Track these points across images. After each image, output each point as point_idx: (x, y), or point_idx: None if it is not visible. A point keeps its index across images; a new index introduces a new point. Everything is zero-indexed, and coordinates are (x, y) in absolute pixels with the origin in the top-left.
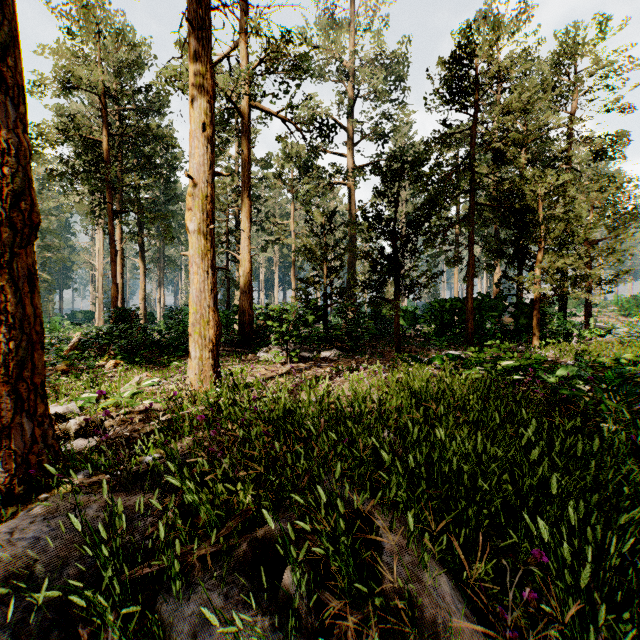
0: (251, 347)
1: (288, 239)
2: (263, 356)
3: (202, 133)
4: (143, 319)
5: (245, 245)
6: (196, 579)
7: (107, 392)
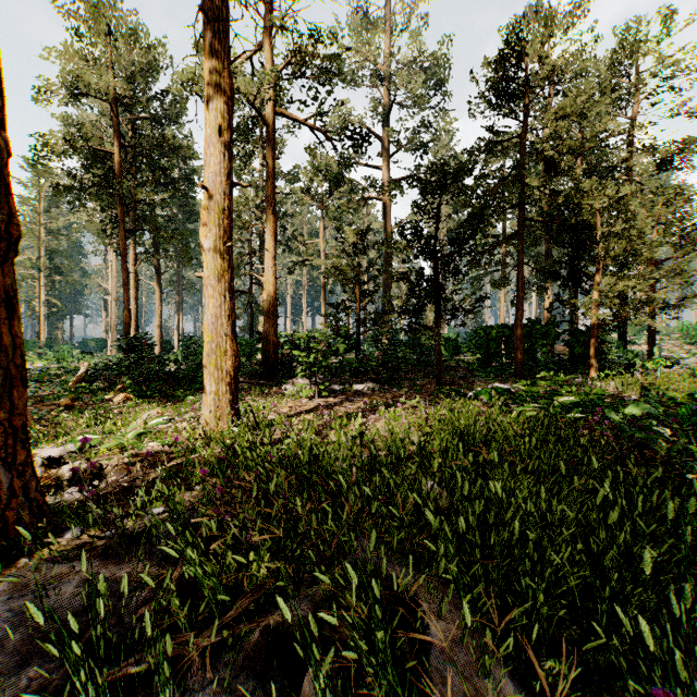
0: (276, 379)
1: (317, 260)
2: (289, 389)
3: (218, 138)
4: (159, 348)
5: (269, 266)
6: (194, 680)
7: (112, 431)
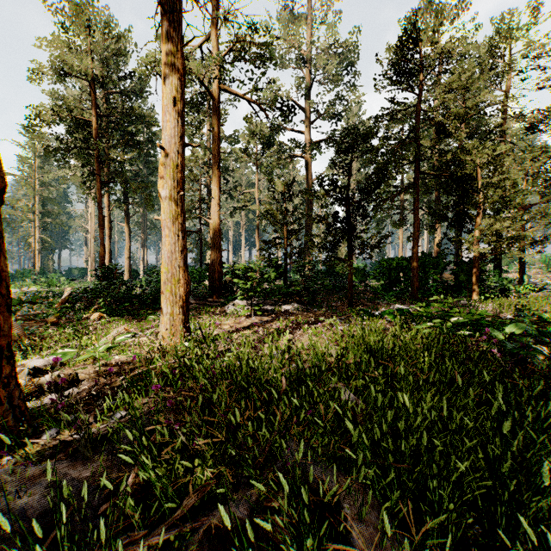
0: (220, 301)
1: (253, 205)
2: (230, 309)
3: (173, 107)
4: (128, 275)
5: (215, 211)
6: None
7: (88, 344)
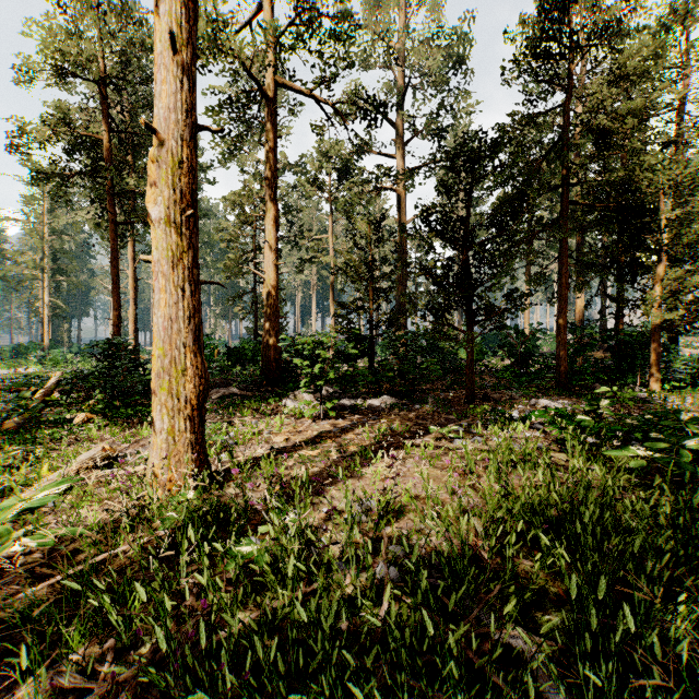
0: (277, 390)
1: (326, 257)
2: (288, 407)
3: (173, 57)
4: None
5: (270, 260)
6: None
7: (29, 481)
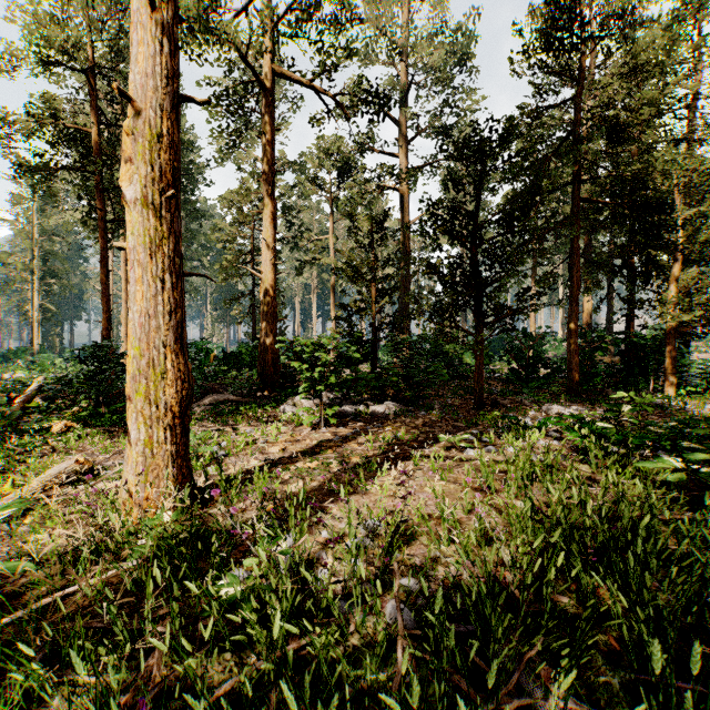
0: (275, 396)
1: (327, 258)
2: (286, 414)
3: (151, 15)
4: None
5: (267, 259)
6: None
7: None
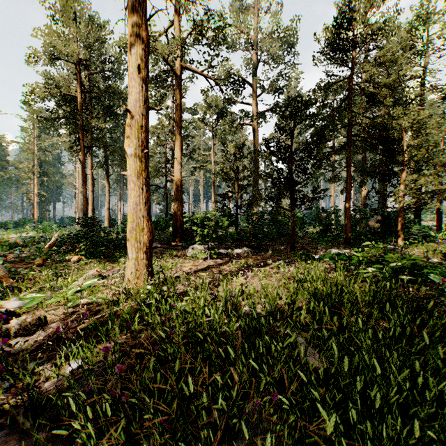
0: (182, 245)
1: (209, 165)
2: (190, 253)
3: (137, 74)
4: (108, 223)
5: (177, 169)
6: None
7: (63, 285)
